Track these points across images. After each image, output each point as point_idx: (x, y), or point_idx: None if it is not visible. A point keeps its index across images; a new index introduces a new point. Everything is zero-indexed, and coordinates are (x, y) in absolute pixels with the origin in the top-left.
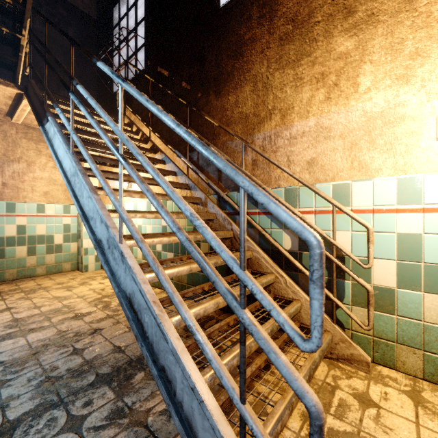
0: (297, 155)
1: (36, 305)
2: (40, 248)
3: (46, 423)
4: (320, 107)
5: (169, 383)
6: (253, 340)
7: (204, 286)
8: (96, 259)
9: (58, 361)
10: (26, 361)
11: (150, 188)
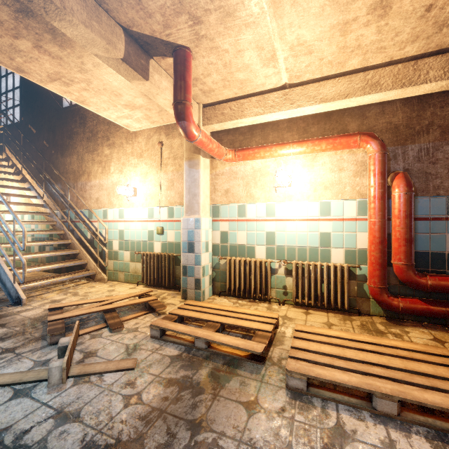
0: (93, 195)
1: None
2: None
3: None
4: (100, 175)
5: None
6: (43, 267)
7: (32, 253)
8: None
9: None
10: None
11: None
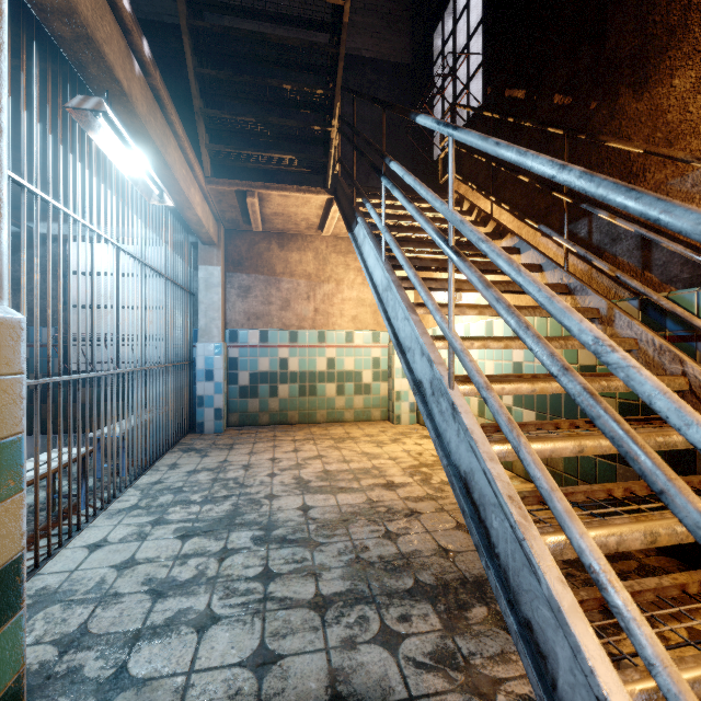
0: None
1: (345, 458)
2: (348, 386)
3: (357, 620)
4: None
5: (541, 658)
6: None
7: (613, 488)
8: (410, 407)
9: (368, 540)
10: (336, 526)
11: (501, 296)
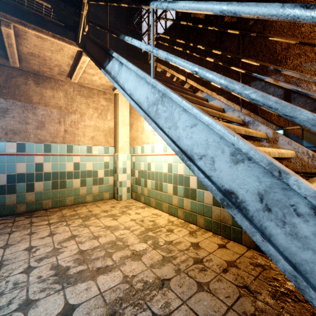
0: None
1: (94, 235)
2: (88, 180)
3: None
4: None
5: None
6: None
7: None
8: (127, 190)
9: None
10: None
11: None
